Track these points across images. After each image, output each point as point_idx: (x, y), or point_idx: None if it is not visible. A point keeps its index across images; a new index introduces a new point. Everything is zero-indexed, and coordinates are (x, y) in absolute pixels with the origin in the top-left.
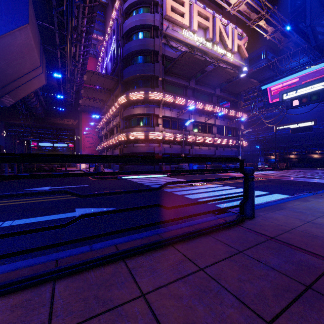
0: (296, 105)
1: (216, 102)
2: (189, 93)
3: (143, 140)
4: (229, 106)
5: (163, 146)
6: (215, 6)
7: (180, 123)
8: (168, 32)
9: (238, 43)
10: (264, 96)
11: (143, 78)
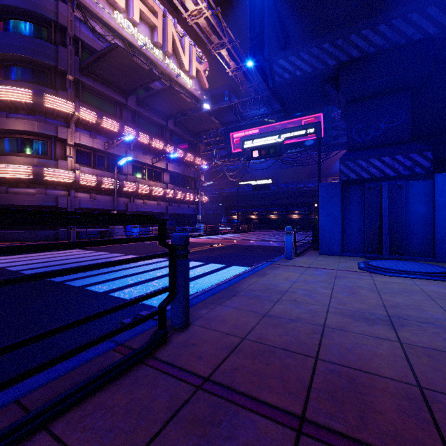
0: (256, 157)
1: (169, 138)
2: (127, 116)
3: (30, 183)
4: (186, 148)
5: (76, 195)
6: (168, 4)
7: (111, 160)
8: (86, 1)
9: (197, 66)
10: (227, 143)
11: (32, 65)
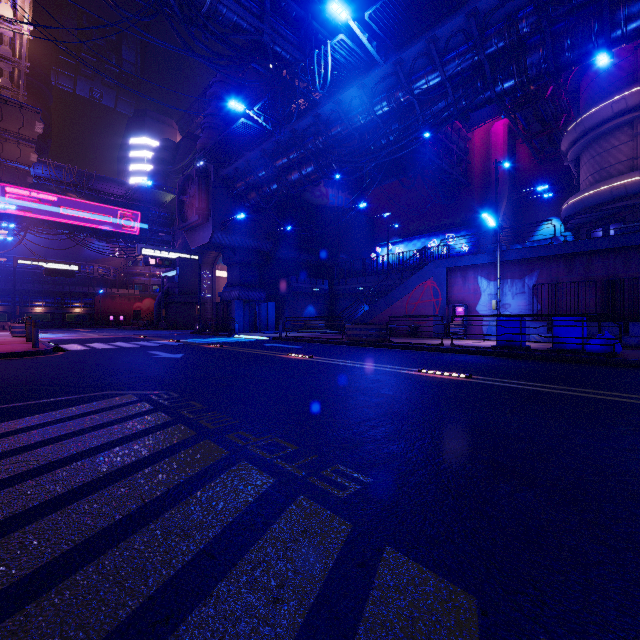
0: (155, 265)
1: None
2: None
3: None
4: None
5: None
6: None
7: None
8: None
9: None
10: None
11: None
